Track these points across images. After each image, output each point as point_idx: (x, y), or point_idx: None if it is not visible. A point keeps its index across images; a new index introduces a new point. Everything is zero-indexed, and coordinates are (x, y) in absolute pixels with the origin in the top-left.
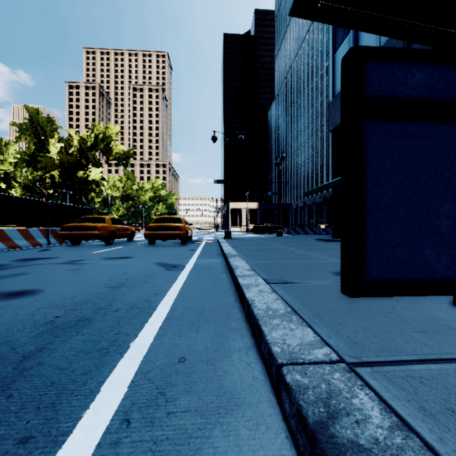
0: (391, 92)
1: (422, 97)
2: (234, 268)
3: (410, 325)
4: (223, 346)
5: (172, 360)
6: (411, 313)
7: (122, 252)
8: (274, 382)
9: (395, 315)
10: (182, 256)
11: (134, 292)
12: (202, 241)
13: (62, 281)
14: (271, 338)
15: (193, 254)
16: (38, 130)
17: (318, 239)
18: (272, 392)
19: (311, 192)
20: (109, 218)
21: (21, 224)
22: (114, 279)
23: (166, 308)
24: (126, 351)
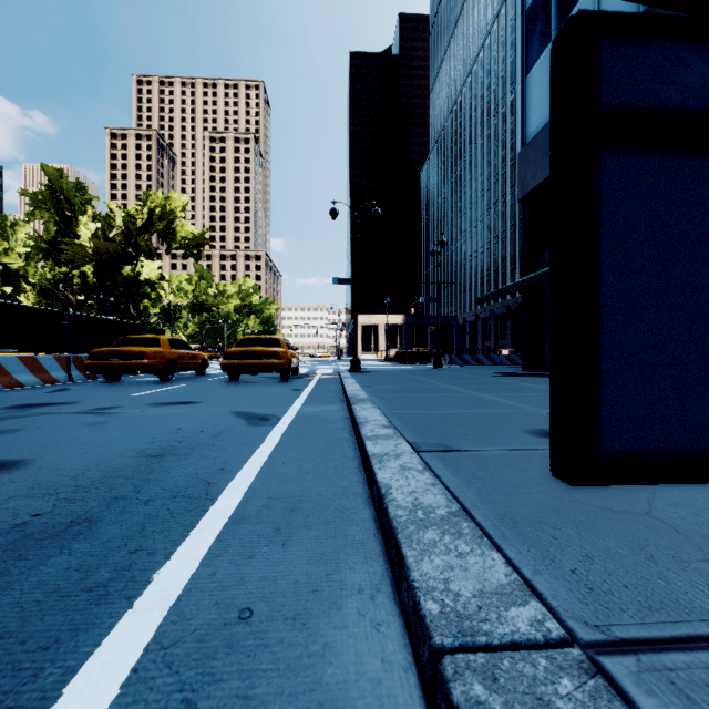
0: (648, 100)
1: (705, 109)
2: (361, 422)
3: (691, 543)
4: (329, 582)
5: (225, 614)
6: (686, 516)
7: (183, 394)
8: (426, 680)
9: (657, 521)
10: (278, 400)
11: (185, 465)
12: (315, 375)
13: (69, 445)
14: (421, 576)
15: (297, 396)
16: (61, 203)
17: (499, 372)
18: (421, 703)
19: (488, 297)
20: (166, 339)
21: (25, 348)
22: (158, 441)
23: (235, 497)
24: (141, 593)
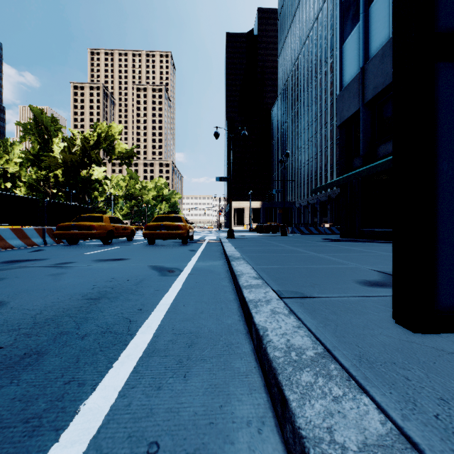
0: None
1: None
2: (238, 275)
3: None
4: (222, 414)
5: (135, 448)
6: None
7: (117, 253)
8: None
9: None
10: (180, 257)
11: (114, 306)
12: (204, 240)
13: (35, 290)
14: (306, 423)
15: (193, 255)
16: (42, 130)
17: (325, 238)
18: None
19: (318, 189)
20: (107, 217)
21: (15, 223)
22: (97, 287)
23: (148, 333)
24: (68, 424)
